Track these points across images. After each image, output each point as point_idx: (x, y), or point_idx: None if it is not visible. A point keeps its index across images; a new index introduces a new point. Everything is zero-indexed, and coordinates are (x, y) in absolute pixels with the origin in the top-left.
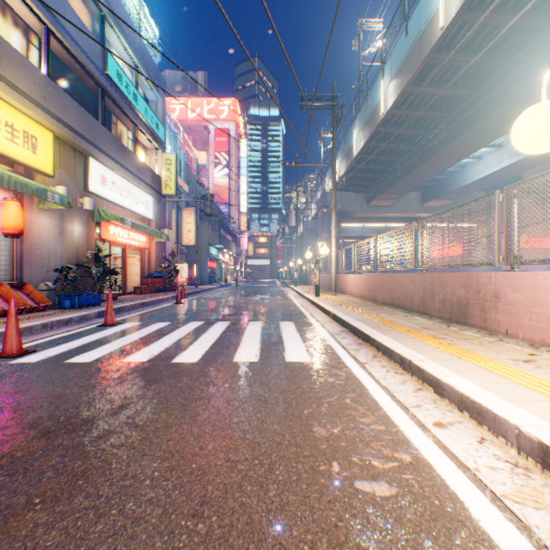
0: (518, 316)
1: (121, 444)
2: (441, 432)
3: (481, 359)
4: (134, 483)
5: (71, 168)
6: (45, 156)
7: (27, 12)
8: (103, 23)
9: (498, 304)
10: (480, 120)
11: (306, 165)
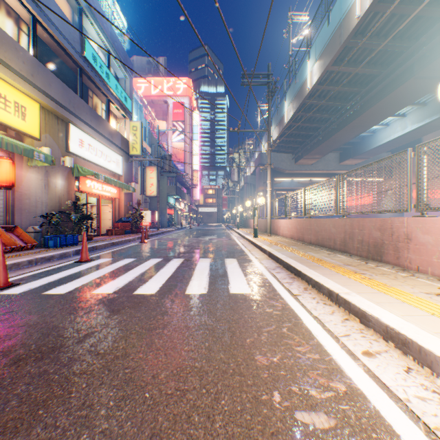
0: (428, 255)
1: (82, 372)
2: (370, 361)
3: (399, 293)
4: (90, 413)
5: (55, 133)
6: (33, 123)
7: (17, 4)
8: (81, 15)
9: (410, 245)
10: (389, 93)
11: (246, 130)
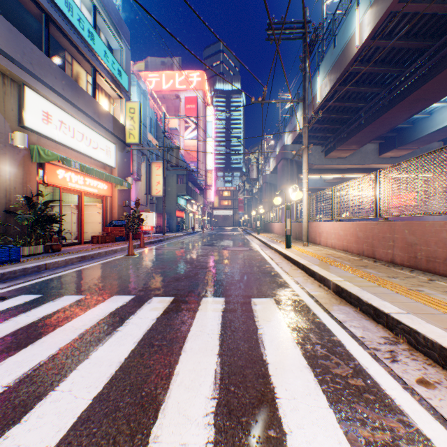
0: None
1: None
2: None
3: None
4: None
5: None
6: None
7: None
8: None
9: None
10: None
11: (274, 101)
